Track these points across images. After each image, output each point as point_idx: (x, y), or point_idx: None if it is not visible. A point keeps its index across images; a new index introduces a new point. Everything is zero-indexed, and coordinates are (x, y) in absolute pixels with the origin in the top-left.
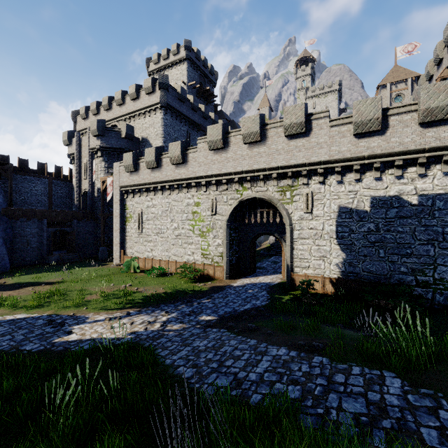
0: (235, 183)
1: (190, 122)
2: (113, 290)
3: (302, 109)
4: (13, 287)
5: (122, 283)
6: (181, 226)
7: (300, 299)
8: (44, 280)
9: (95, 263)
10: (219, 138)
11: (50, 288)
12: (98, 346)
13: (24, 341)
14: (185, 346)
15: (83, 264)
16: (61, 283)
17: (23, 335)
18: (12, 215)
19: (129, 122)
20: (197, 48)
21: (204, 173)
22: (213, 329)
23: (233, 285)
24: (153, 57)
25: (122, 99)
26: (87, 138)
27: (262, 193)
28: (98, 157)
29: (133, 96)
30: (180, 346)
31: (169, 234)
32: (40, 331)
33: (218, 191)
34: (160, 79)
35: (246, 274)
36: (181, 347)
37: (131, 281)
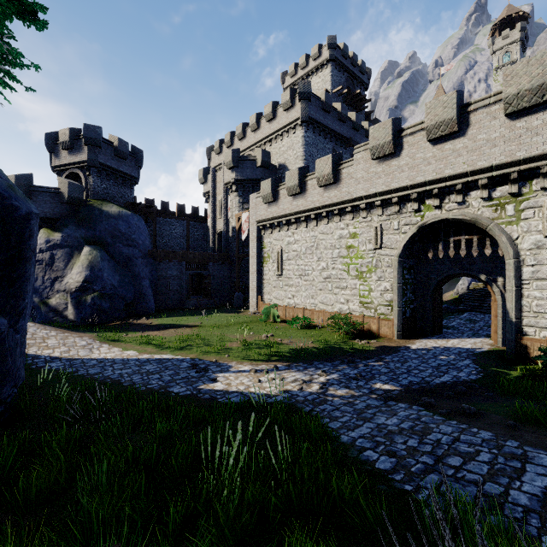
0: (412, 201)
1: (337, 136)
2: (253, 339)
3: (542, 63)
4: (158, 328)
5: (263, 333)
6: (331, 265)
7: (543, 378)
8: (184, 323)
9: (231, 310)
10: (387, 139)
11: (190, 332)
12: (247, 401)
13: (171, 383)
14: (364, 420)
15: (219, 310)
16: (200, 328)
17: (170, 376)
18: (157, 257)
19: (264, 149)
20: (343, 43)
21: (364, 192)
22: (398, 403)
23: (411, 347)
24: (289, 70)
25: (256, 123)
26: (222, 173)
27: (460, 211)
28: (232, 192)
29: (269, 116)
30: (356, 419)
31: (315, 277)
32: (185, 374)
33: (385, 215)
34: (301, 88)
35: (426, 333)
36: (358, 421)
37: (272, 331)
